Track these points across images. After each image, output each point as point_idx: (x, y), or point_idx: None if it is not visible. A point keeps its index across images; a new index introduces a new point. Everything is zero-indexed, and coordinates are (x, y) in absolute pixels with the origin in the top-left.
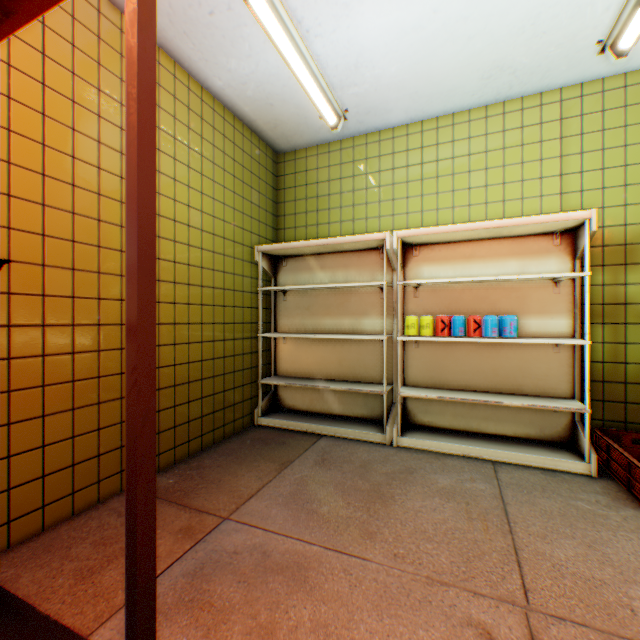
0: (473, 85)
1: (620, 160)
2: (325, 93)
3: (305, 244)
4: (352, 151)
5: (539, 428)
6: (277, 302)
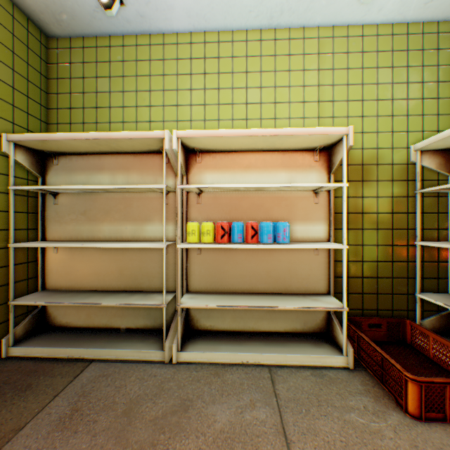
0: None
1: (359, 95)
2: None
3: (71, 136)
4: (136, 49)
5: (304, 322)
6: (46, 205)
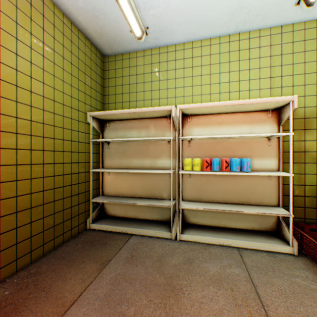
0: (224, 18)
1: (302, 70)
2: (133, 11)
3: (121, 112)
4: (151, 57)
5: (259, 224)
6: (104, 149)
